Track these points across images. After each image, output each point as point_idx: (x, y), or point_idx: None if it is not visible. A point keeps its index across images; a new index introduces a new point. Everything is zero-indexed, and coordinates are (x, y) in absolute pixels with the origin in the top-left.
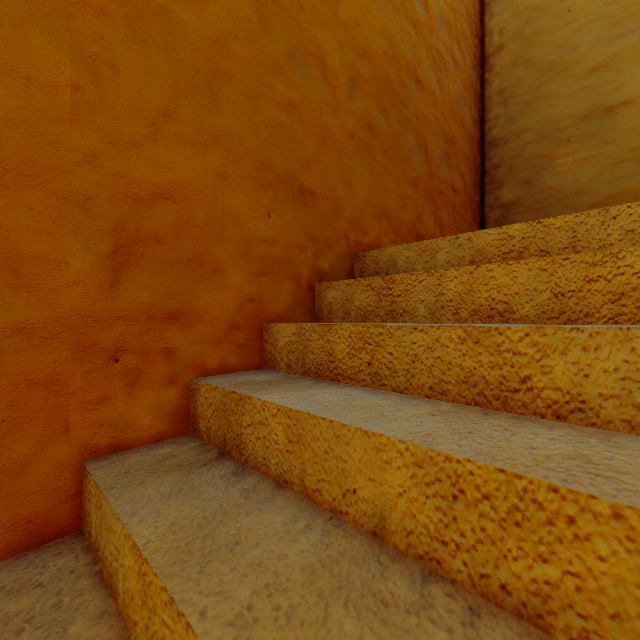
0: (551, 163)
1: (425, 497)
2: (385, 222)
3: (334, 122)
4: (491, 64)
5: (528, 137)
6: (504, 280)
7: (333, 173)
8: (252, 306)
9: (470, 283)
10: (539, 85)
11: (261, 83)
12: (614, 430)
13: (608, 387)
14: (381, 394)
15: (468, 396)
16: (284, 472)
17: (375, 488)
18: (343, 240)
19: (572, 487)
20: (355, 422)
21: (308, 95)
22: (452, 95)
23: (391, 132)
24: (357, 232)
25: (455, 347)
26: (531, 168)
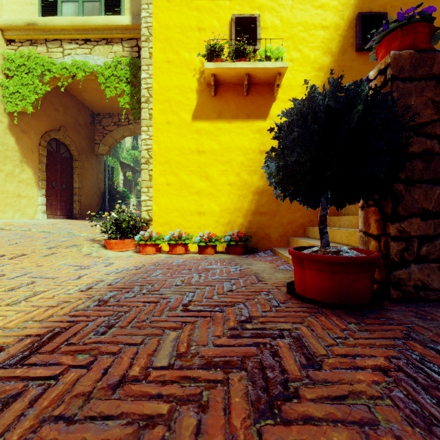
0: None
1: None
2: None
3: None
4: None
5: None
6: None
7: None
8: None
9: None
10: None
11: None
12: None
13: None
14: None
15: None
16: None
17: None
18: None
19: None
20: None
21: None
22: None
23: None
24: None
25: None
26: None
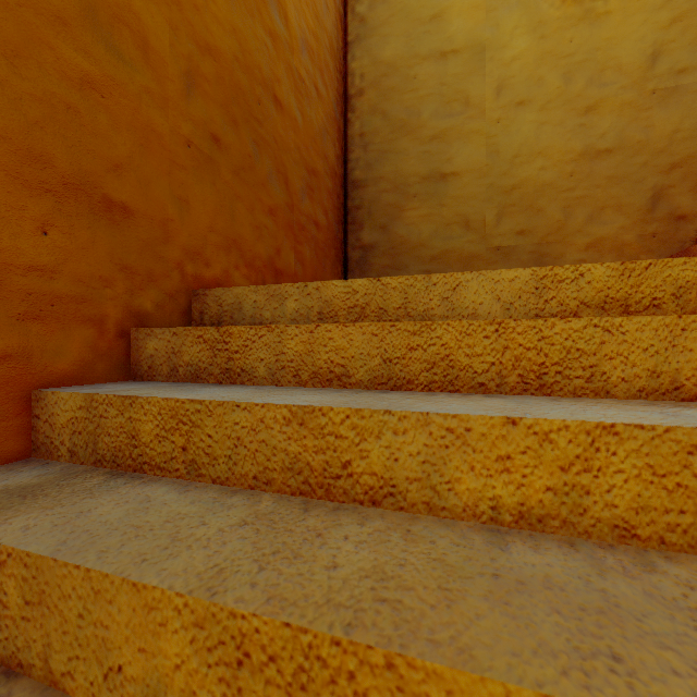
0: (402, 214)
1: (207, 667)
2: (236, 254)
3: (162, 121)
4: (353, 105)
5: (384, 185)
6: (342, 342)
7: (160, 186)
8: (9, 366)
9: (311, 343)
10: (393, 139)
11: (28, 35)
12: (417, 512)
13: (413, 470)
14: (195, 491)
15: (293, 485)
16: (18, 651)
17: (147, 661)
18: (176, 273)
19: (354, 635)
20: (126, 566)
21: (119, 76)
22: (315, 126)
23: (243, 150)
24: (197, 264)
25: (280, 429)
26: (386, 215)
